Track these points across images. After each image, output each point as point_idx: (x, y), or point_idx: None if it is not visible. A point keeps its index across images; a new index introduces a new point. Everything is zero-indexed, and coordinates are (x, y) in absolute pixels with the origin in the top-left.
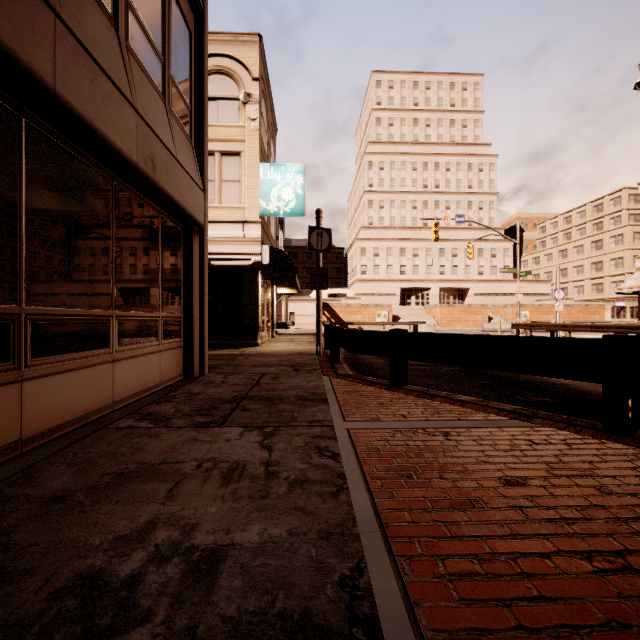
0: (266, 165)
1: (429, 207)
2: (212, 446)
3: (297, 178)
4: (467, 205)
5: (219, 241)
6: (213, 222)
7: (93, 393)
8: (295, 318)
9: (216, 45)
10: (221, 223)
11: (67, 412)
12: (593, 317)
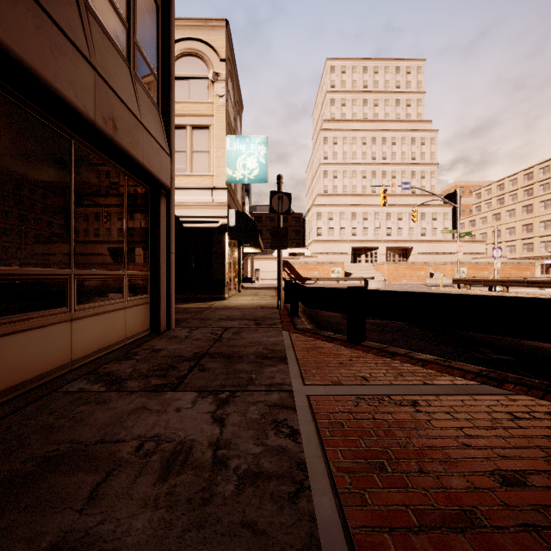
0: (232, 137)
1: (377, 177)
2: (160, 418)
3: (260, 148)
4: (411, 174)
5: (190, 205)
6: (185, 188)
7: (47, 353)
8: (260, 274)
9: (188, 30)
10: (192, 189)
11: (14, 375)
12: (524, 273)
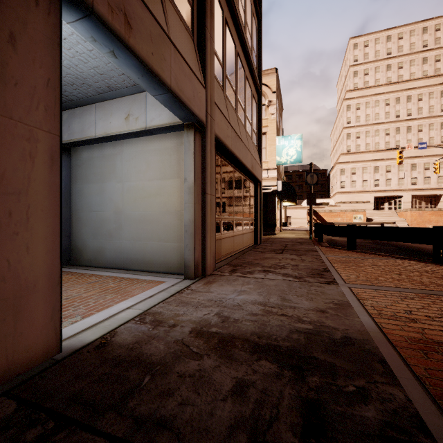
0: (280, 137)
1: (401, 132)
2: (283, 256)
3: (297, 142)
4: (440, 126)
5: None
6: None
7: (240, 243)
8: (291, 220)
9: None
10: None
11: (238, 247)
12: None
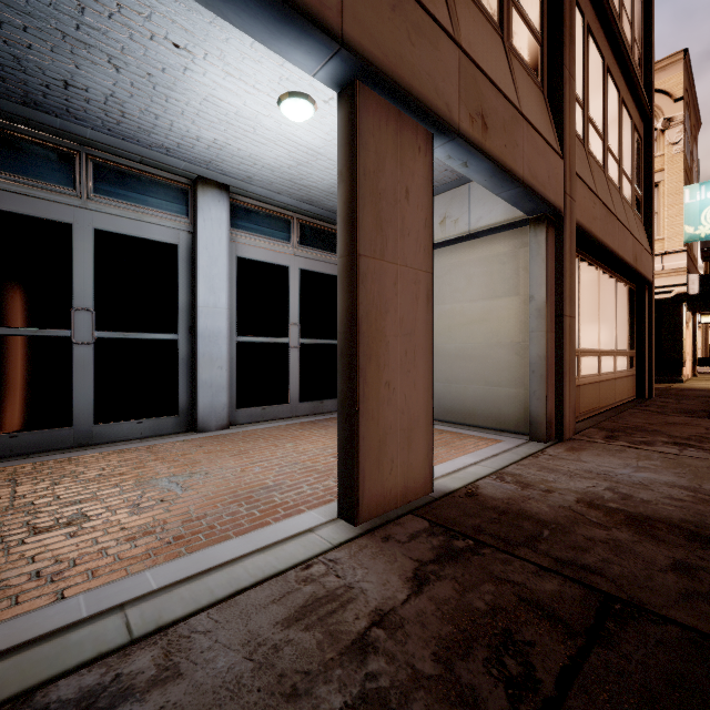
0: (693, 187)
1: None
2: None
3: None
4: None
5: None
6: None
7: (610, 394)
8: None
9: None
10: None
11: (605, 400)
12: None
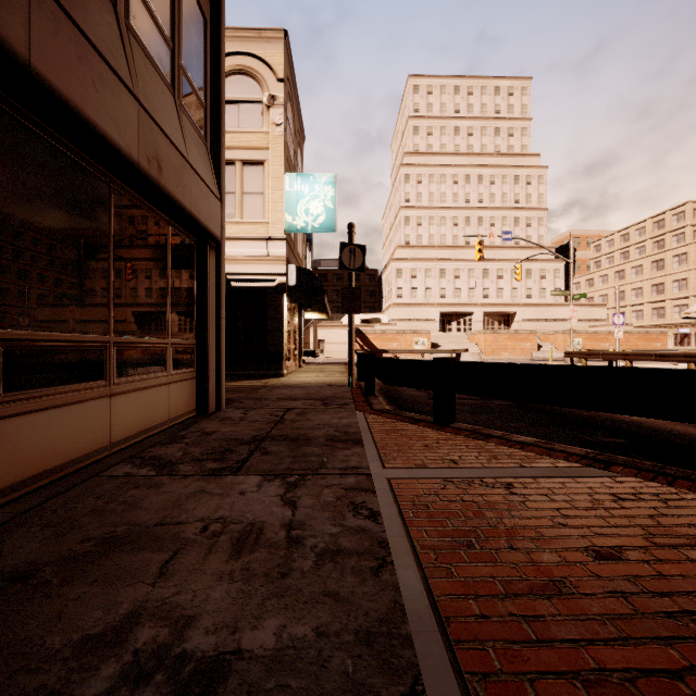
0: (292, 175)
1: (472, 224)
2: (223, 501)
3: (327, 190)
4: (513, 222)
5: (240, 260)
6: (234, 239)
7: (85, 433)
8: (325, 346)
9: (237, 42)
10: (242, 240)
11: (51, 457)
12: (654, 345)
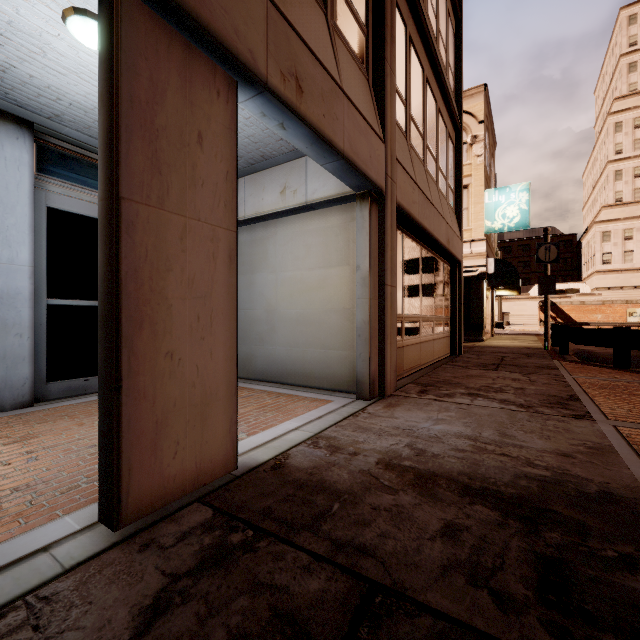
0: (491, 191)
1: None
2: (498, 374)
3: (521, 196)
4: None
5: None
6: None
7: (430, 353)
8: (509, 318)
9: None
10: None
11: (426, 358)
12: None
